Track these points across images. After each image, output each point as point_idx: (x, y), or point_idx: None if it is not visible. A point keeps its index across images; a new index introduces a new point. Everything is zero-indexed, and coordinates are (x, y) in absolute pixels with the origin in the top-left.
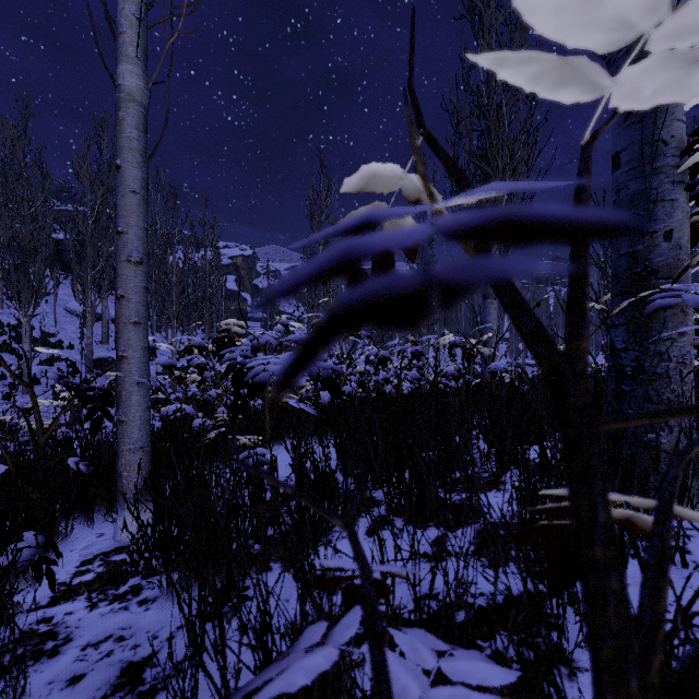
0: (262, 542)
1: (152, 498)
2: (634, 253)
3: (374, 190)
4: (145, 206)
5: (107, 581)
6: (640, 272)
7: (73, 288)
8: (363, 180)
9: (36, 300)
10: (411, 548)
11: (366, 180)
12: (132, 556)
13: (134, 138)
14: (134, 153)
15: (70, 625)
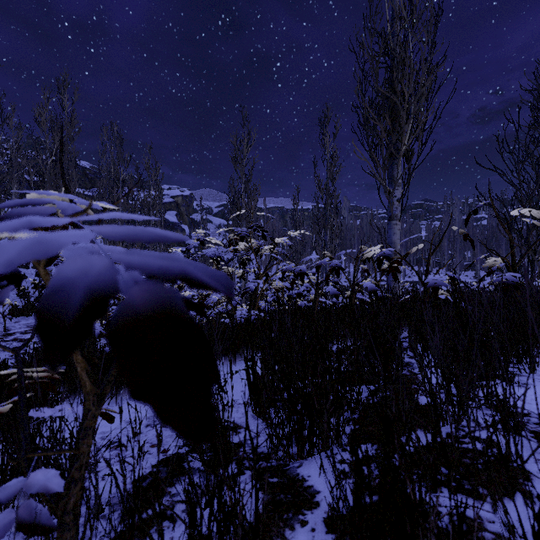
0: None
1: None
2: None
3: None
4: None
5: None
6: None
7: None
8: None
9: None
10: None
11: None
12: None
13: None
14: None
15: None
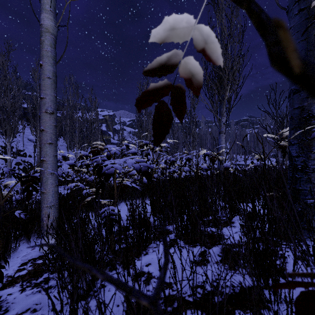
0: (113, 253)
1: (56, 232)
2: (302, 107)
3: (172, 40)
4: (55, 85)
5: (32, 275)
6: (306, 116)
7: (31, 129)
8: (165, 31)
9: (13, 135)
10: (191, 268)
11: (167, 31)
12: (46, 262)
13: (49, 51)
14: (49, 58)
15: (9, 301)
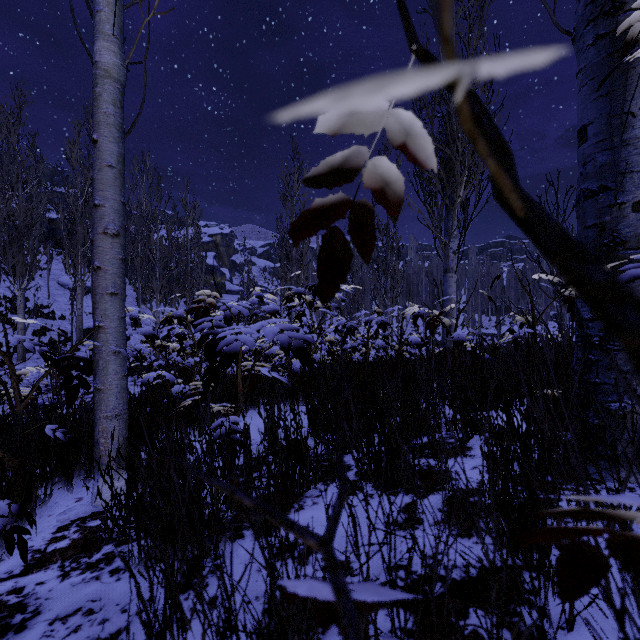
0: (235, 507)
1: (126, 466)
2: (601, 225)
3: (352, 131)
4: (122, 181)
5: (81, 548)
6: (608, 243)
7: (65, 263)
8: (340, 118)
9: (30, 274)
10: (386, 527)
11: (344, 118)
12: (106, 523)
13: (111, 113)
14: (111, 128)
15: (40, 596)
